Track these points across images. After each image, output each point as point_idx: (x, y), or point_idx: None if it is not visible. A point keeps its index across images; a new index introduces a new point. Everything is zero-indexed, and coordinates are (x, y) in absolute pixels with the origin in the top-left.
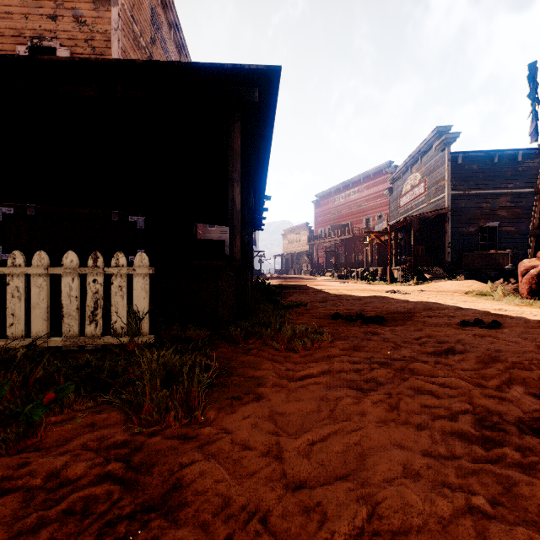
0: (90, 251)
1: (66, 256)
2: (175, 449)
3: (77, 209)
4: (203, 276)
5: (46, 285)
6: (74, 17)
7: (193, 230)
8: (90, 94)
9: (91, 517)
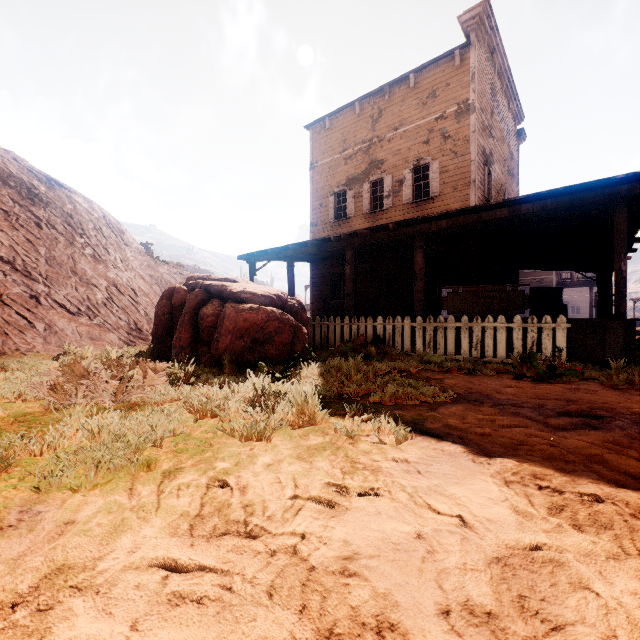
0: (492, 312)
1: (515, 318)
2: (636, 391)
3: (485, 286)
4: (590, 329)
5: (504, 332)
6: (441, 135)
7: (517, 279)
8: (502, 216)
9: (619, 394)
